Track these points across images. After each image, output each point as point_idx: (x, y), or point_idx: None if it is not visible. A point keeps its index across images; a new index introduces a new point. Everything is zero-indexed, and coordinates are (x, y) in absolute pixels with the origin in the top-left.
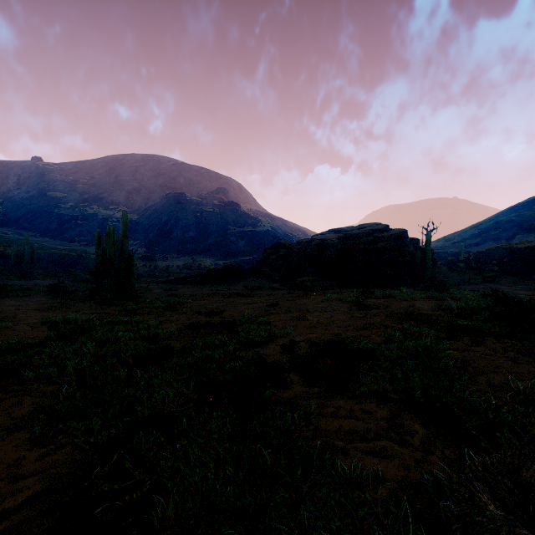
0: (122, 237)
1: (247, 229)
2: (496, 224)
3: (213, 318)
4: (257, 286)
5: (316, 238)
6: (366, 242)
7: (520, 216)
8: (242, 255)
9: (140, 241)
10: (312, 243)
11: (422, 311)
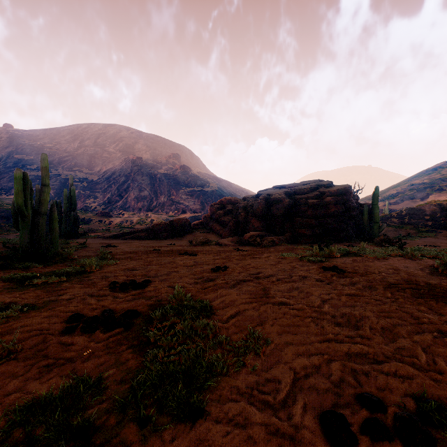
0: (41, 185)
1: (196, 189)
2: (410, 186)
3: (127, 296)
4: (203, 241)
5: (262, 193)
6: (313, 197)
7: (431, 179)
8: (191, 212)
9: (99, 199)
10: (259, 198)
11: (424, 279)
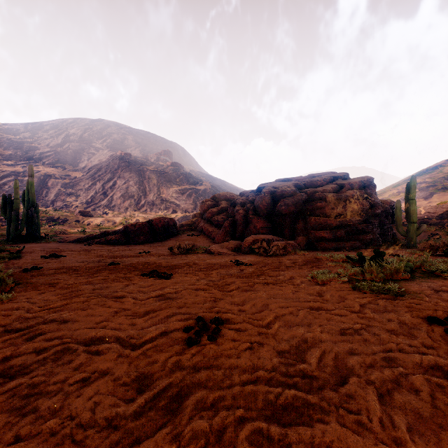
0: None
1: (188, 187)
2: None
3: None
4: (188, 248)
5: (265, 186)
6: (330, 190)
7: (433, 178)
8: (183, 211)
9: (81, 197)
10: (262, 191)
11: None
